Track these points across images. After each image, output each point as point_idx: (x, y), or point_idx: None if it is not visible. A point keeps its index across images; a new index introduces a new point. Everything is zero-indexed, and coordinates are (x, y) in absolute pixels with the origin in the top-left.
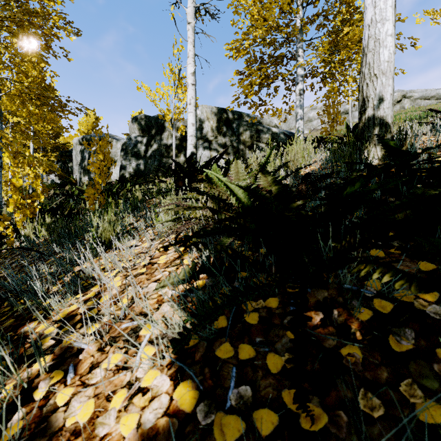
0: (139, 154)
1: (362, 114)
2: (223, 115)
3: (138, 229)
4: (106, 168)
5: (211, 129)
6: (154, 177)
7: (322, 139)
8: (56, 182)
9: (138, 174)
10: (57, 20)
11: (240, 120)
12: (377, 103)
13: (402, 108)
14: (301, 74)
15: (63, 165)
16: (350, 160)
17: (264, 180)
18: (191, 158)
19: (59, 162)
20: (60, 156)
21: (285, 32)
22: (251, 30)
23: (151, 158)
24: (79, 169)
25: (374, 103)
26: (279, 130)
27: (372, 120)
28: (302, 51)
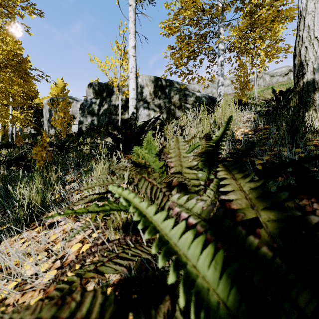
0: (93, 112)
1: (299, 79)
2: (158, 82)
3: (68, 198)
4: (66, 123)
5: (149, 93)
6: (105, 130)
7: (240, 102)
8: (31, 132)
9: (93, 128)
10: (19, 0)
11: (172, 87)
12: (317, 66)
13: (288, 79)
14: (222, 49)
15: (37, 119)
16: (293, 126)
17: (235, 187)
18: (127, 121)
19: (34, 117)
20: (35, 113)
21: (210, 13)
22: (182, 11)
23: (103, 115)
24: (48, 123)
25: (314, 66)
26: (201, 94)
27: (312, 84)
28: (223, 29)
